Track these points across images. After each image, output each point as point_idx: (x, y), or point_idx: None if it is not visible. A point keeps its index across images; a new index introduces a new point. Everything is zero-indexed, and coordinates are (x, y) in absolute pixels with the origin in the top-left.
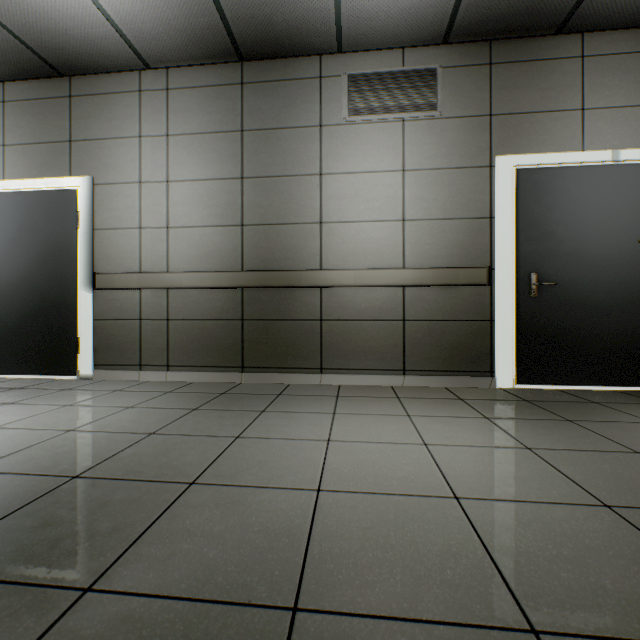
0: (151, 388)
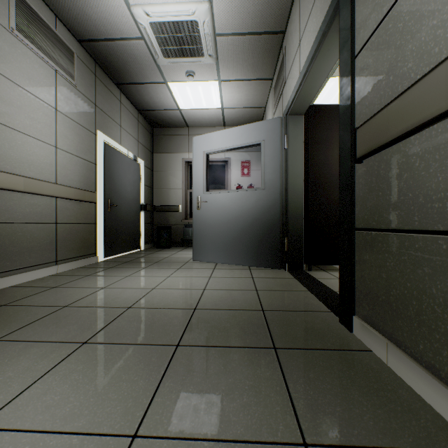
0: None
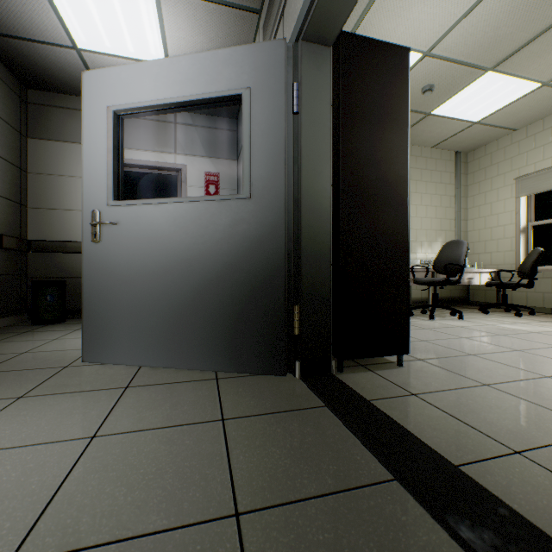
0: None
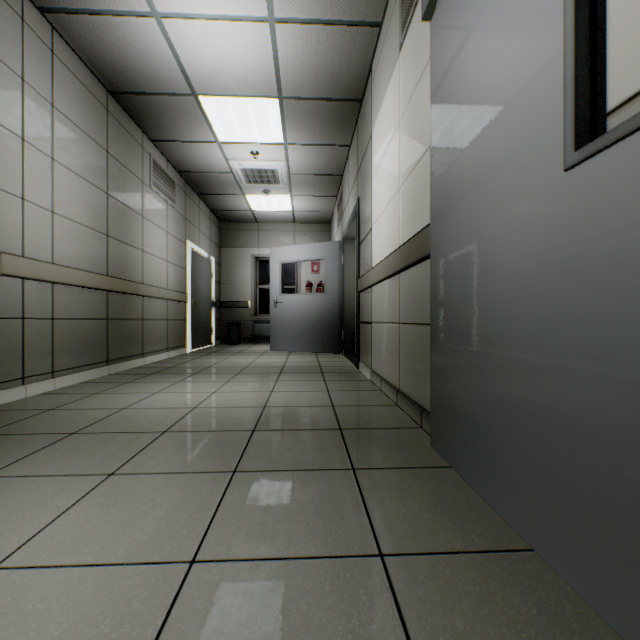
0: (101, 387)
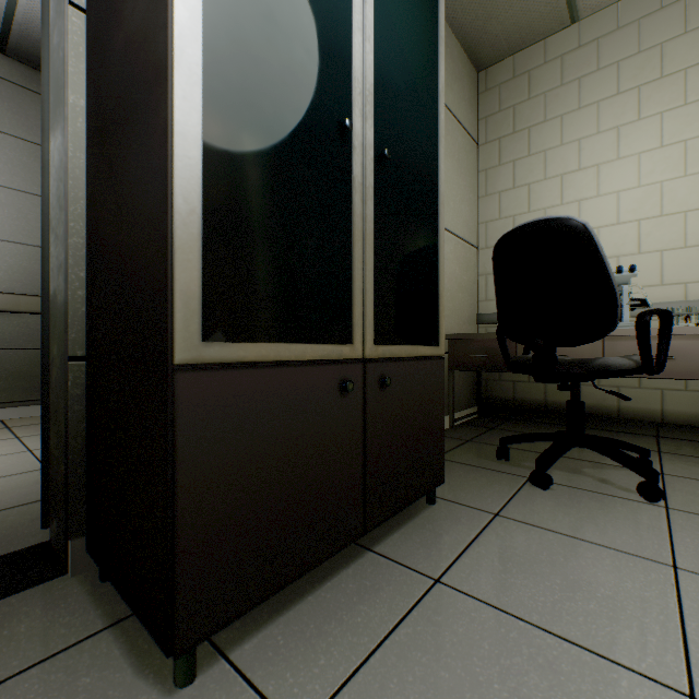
0: None
